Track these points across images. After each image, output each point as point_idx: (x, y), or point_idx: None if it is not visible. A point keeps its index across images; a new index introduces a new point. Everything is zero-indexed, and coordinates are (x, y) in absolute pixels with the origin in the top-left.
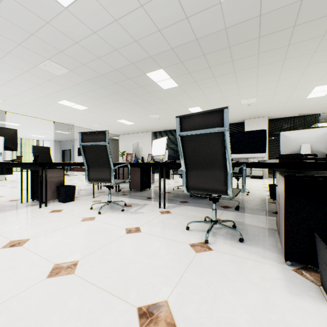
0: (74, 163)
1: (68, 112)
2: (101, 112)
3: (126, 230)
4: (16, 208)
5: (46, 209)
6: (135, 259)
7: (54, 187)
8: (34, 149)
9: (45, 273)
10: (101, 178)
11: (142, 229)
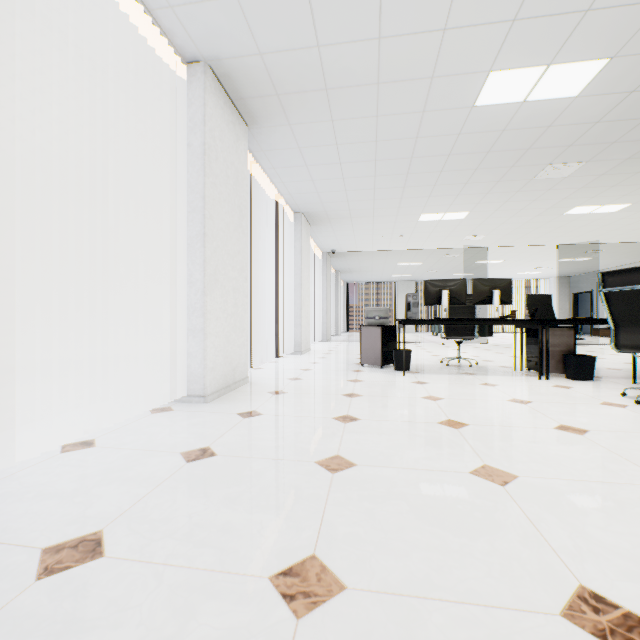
0: (592, 319)
1: (583, 224)
2: None
3: None
4: (510, 374)
5: (546, 382)
6: None
7: (558, 355)
8: (527, 300)
9: (551, 426)
10: None
11: None
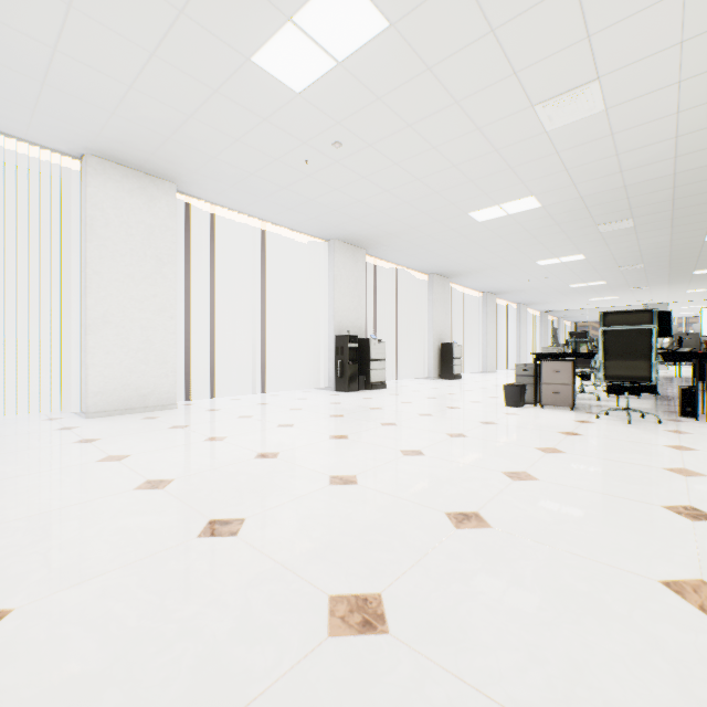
0: None
1: None
2: None
3: None
4: None
5: None
6: None
7: None
8: None
9: None
10: None
11: None
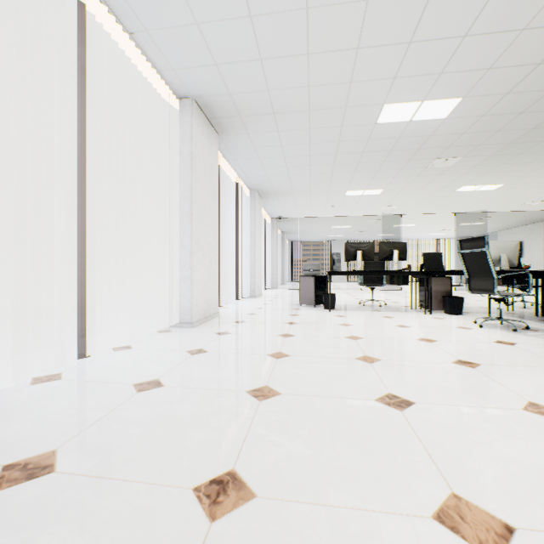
0: (461, 271)
1: (471, 198)
2: (532, 182)
3: (496, 341)
4: (406, 311)
5: (429, 316)
6: (481, 351)
7: (440, 297)
8: (423, 257)
9: (415, 338)
10: (482, 288)
11: (517, 344)
